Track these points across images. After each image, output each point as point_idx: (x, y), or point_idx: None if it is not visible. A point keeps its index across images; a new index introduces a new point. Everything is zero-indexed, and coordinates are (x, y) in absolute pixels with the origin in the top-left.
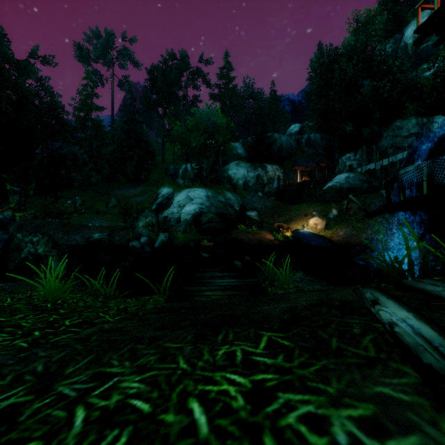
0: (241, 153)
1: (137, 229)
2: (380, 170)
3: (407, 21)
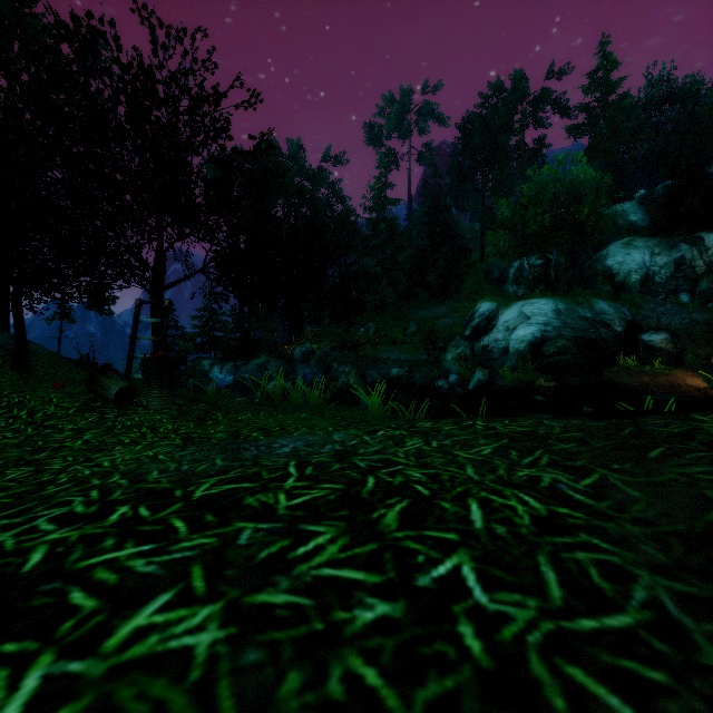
0: (637, 220)
1: (444, 363)
2: None
3: None
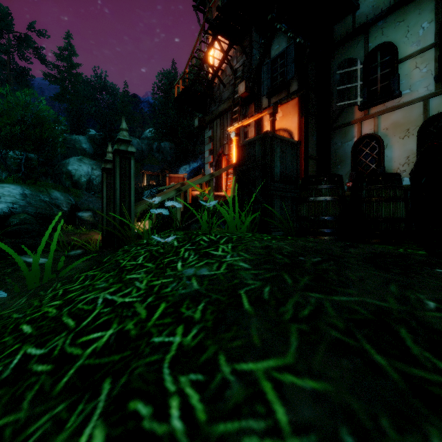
0: (87, 148)
1: None
2: None
3: None
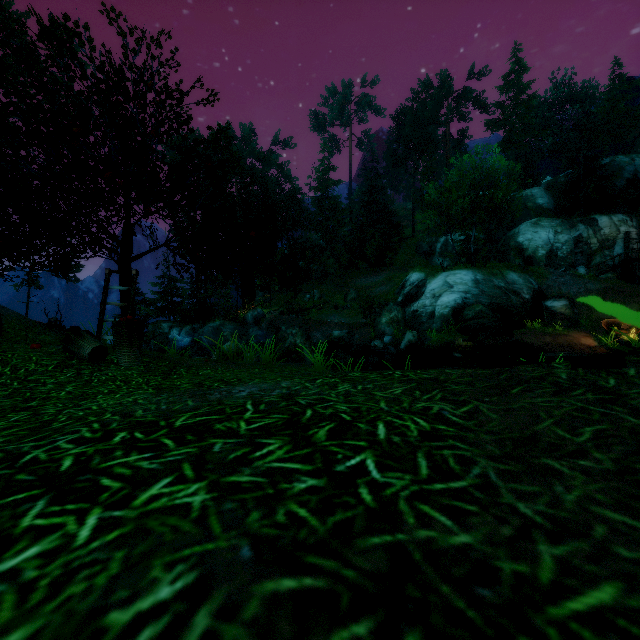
0: (543, 203)
1: (379, 326)
2: None
3: None
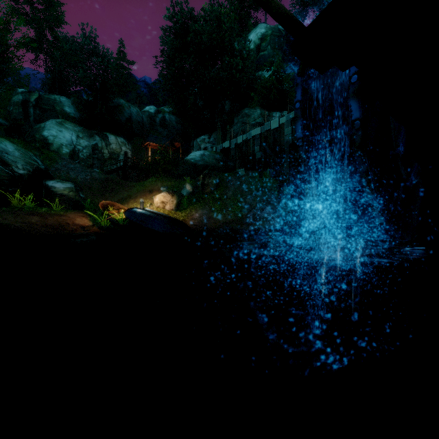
0: (71, 113)
1: None
2: (235, 149)
3: (250, 29)
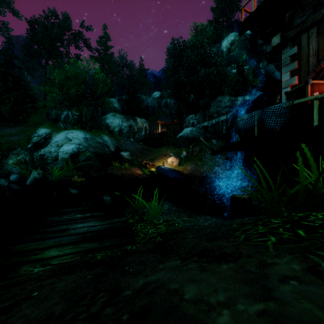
0: (117, 107)
1: (5, 166)
2: (211, 127)
3: (223, 37)
